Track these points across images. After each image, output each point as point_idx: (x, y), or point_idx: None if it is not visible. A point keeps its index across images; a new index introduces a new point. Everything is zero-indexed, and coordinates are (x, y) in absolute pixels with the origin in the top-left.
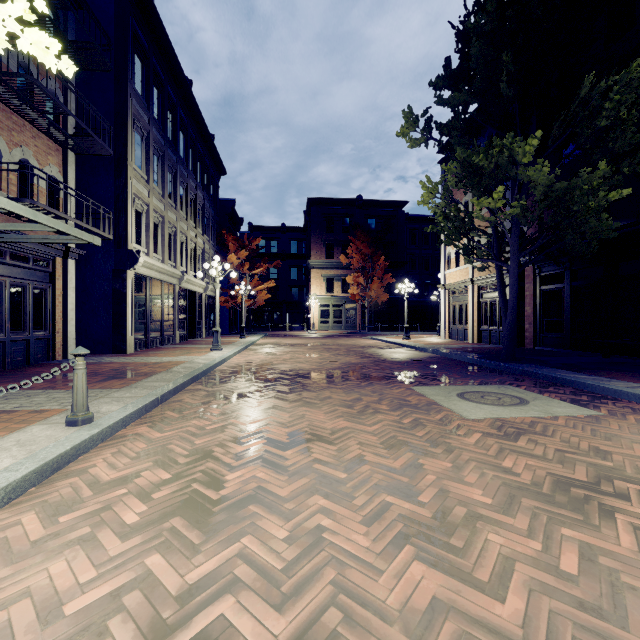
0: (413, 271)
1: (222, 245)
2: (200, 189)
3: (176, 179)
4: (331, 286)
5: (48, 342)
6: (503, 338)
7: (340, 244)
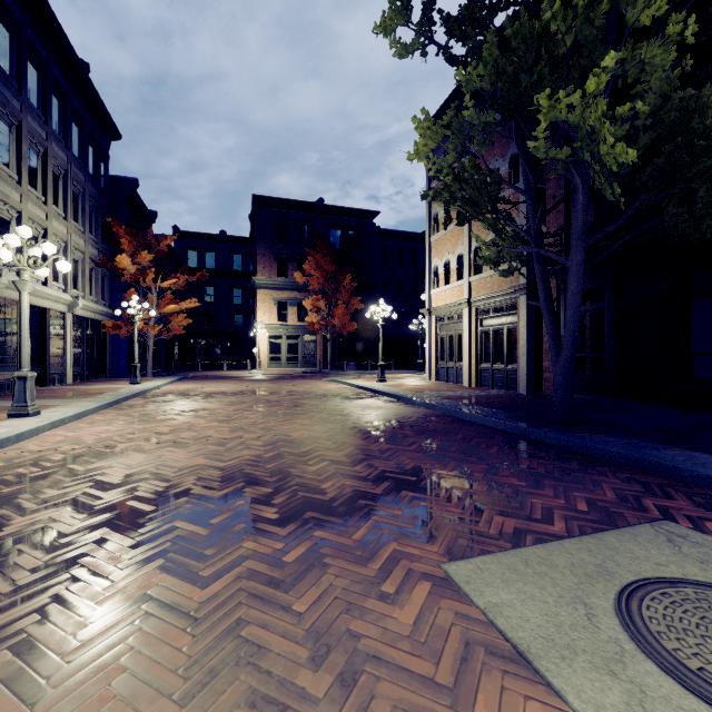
0: (385, 297)
1: (114, 244)
2: (59, 143)
3: None
4: (284, 312)
5: None
6: (555, 386)
7: (296, 259)
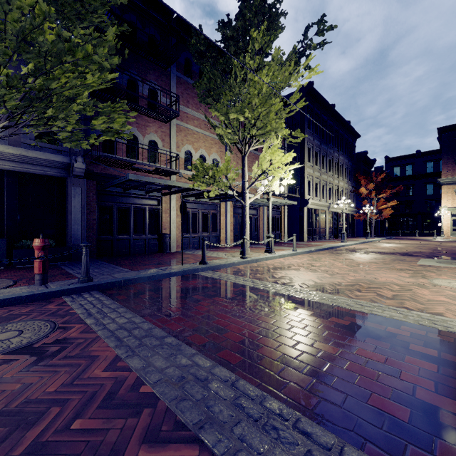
0: None
1: (357, 181)
2: (341, 155)
3: (326, 157)
4: None
5: (279, 235)
6: None
7: None
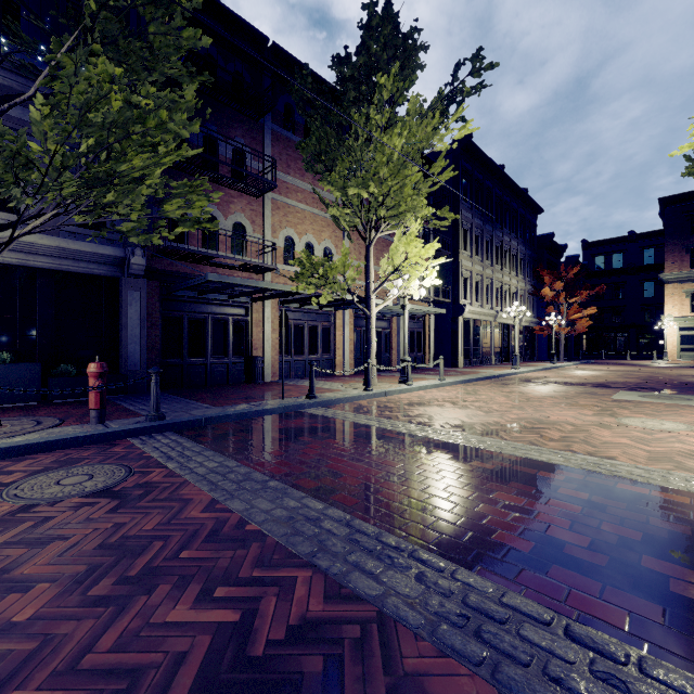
0: None
1: (539, 278)
2: (514, 239)
3: (492, 243)
4: None
5: (422, 358)
6: None
7: None
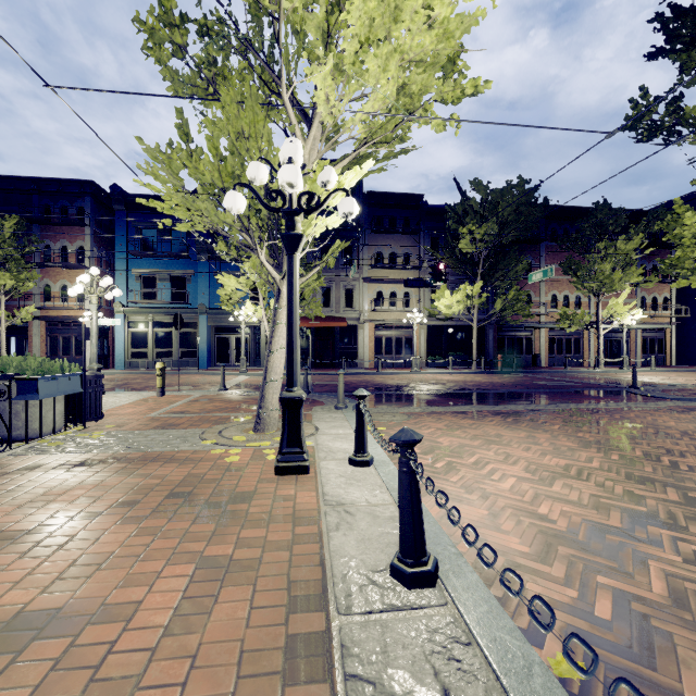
0: None
1: None
2: None
3: None
4: None
5: (663, 358)
6: None
7: None
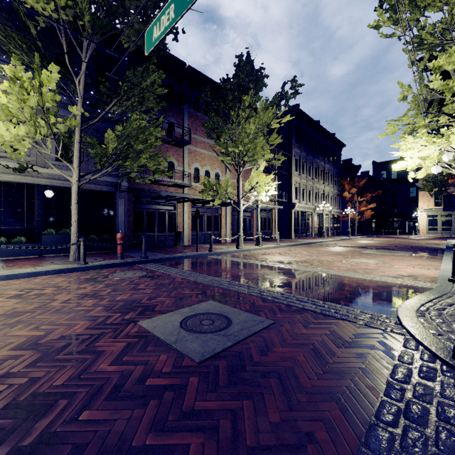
0: None
1: (343, 186)
2: (327, 163)
3: (312, 166)
4: (439, 201)
5: (271, 234)
6: None
7: None
